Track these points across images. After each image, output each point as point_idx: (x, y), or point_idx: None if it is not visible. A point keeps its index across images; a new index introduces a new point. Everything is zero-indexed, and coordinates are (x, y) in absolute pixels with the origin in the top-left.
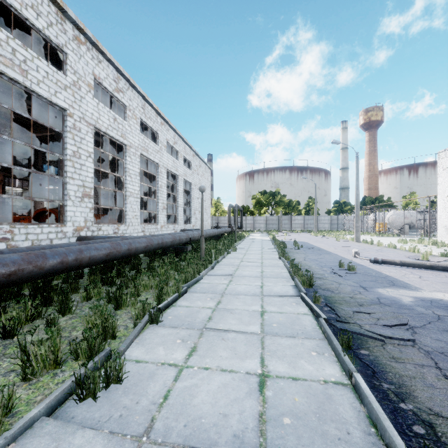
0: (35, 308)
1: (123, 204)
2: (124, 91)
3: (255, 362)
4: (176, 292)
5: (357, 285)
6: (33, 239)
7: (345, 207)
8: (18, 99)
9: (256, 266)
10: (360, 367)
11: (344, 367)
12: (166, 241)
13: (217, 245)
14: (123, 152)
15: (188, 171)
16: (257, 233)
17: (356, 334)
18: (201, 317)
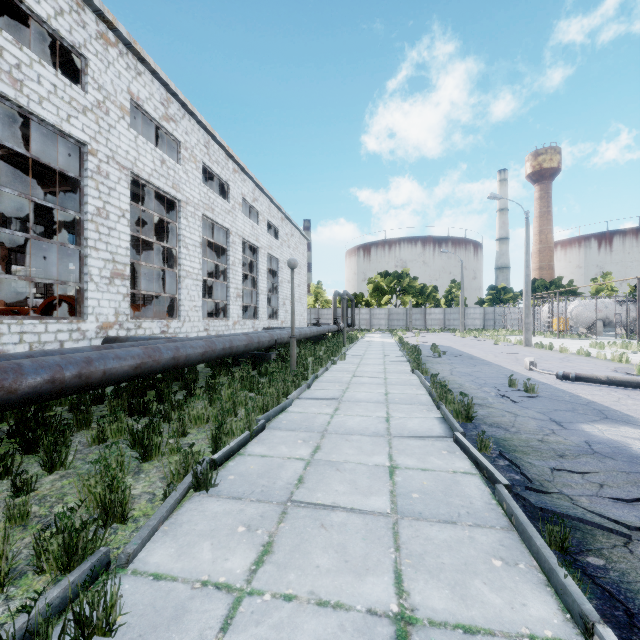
0: (0, 459)
1: (176, 289)
2: (177, 120)
3: (384, 582)
4: (246, 429)
5: (545, 417)
6: (31, 341)
7: (505, 295)
8: (11, 127)
9: (377, 384)
10: (597, 601)
11: (568, 602)
12: (238, 344)
13: (316, 350)
14: (176, 212)
15: (275, 242)
16: (375, 333)
17: (569, 519)
18: (286, 477)
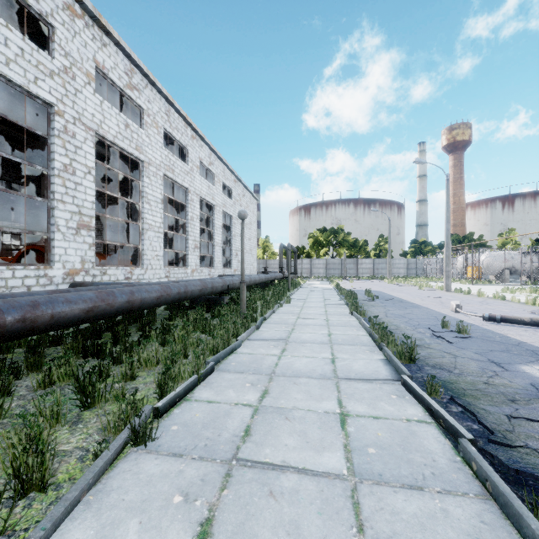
0: None
1: (139, 240)
2: (140, 89)
3: None
4: (195, 373)
5: (483, 358)
6: None
7: (425, 248)
8: None
9: (320, 325)
10: None
11: None
12: (192, 289)
13: (264, 295)
14: (139, 171)
15: (228, 201)
16: (315, 280)
17: None
18: (232, 428)
